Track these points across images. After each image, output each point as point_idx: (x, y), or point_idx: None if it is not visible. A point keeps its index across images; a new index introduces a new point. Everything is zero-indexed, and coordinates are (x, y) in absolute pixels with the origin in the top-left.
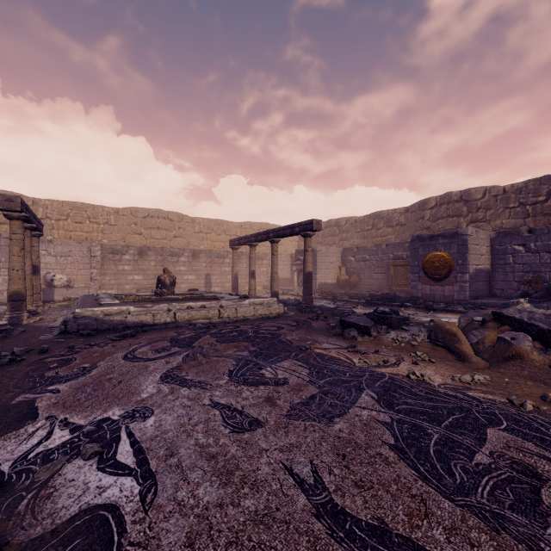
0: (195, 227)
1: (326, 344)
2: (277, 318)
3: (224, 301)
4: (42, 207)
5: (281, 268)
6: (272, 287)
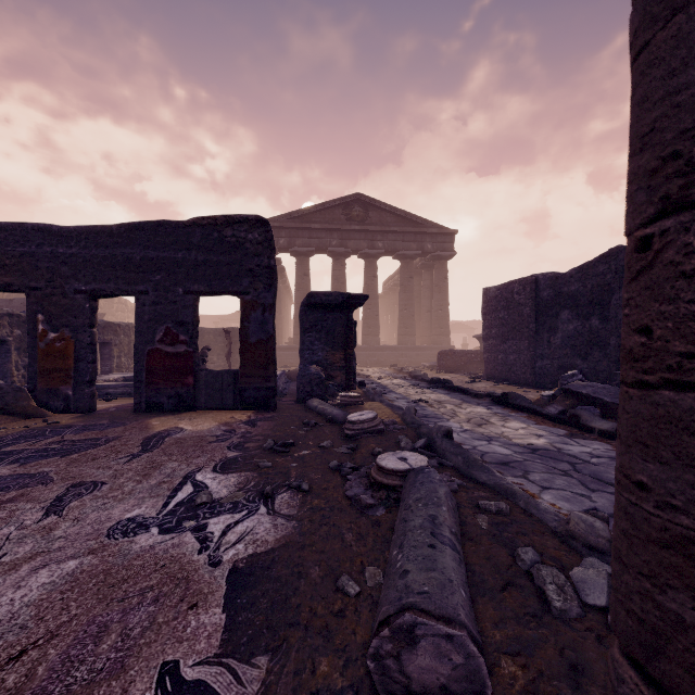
0: None
1: None
2: None
3: None
4: None
5: None
6: None
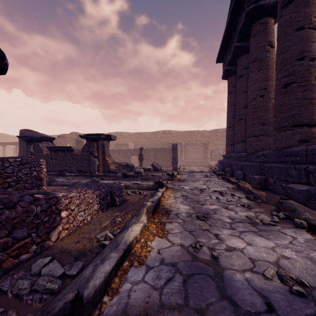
0: None
1: None
2: None
3: None
4: None
5: (7, 153)
6: None
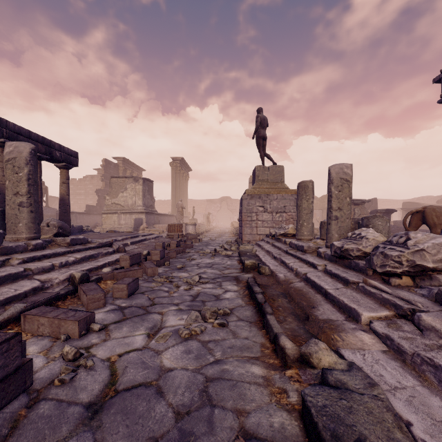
0: None
1: None
2: None
3: None
4: None
5: (393, 217)
6: None
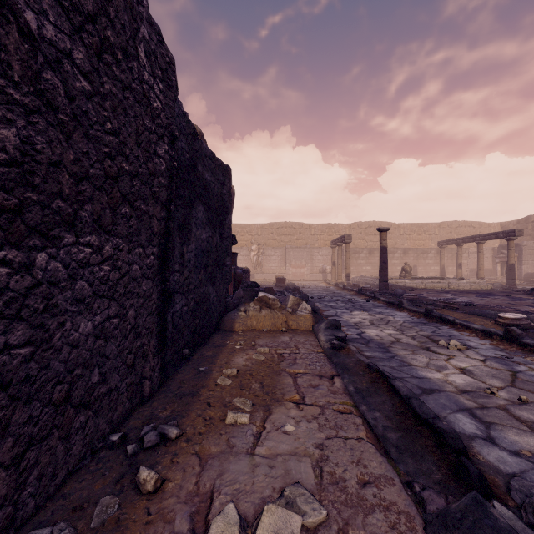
0: (400, 231)
1: (519, 296)
2: (487, 290)
3: (450, 280)
4: (313, 228)
5: None
6: (478, 274)
